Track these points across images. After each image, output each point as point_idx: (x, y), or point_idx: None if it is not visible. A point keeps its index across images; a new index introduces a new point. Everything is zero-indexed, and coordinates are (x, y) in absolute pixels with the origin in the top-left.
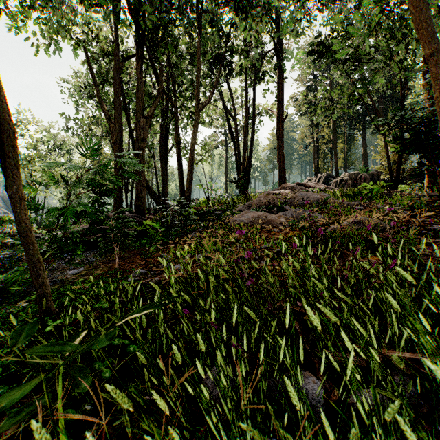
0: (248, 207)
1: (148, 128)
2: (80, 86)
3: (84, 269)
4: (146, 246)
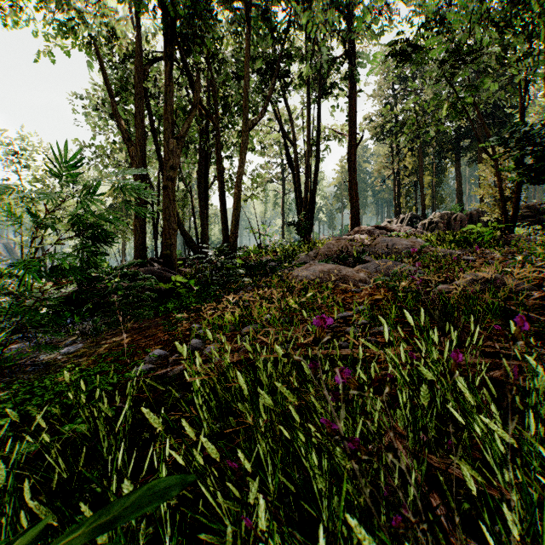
0: (313, 258)
1: (179, 152)
2: (97, 103)
3: (84, 346)
4: (173, 312)
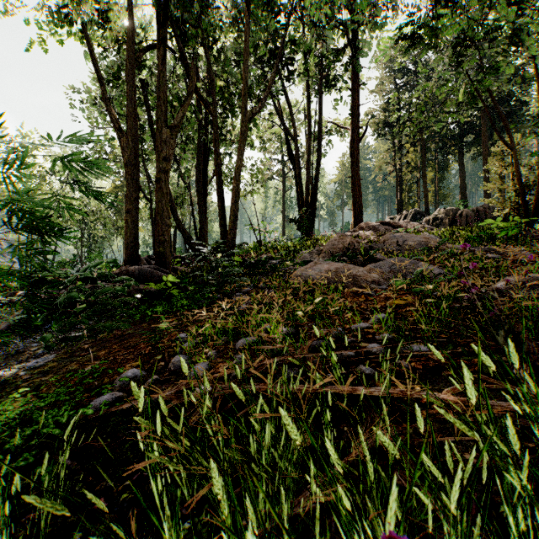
0: (316, 255)
1: (173, 142)
2: (95, 98)
3: (55, 358)
4: (160, 317)
